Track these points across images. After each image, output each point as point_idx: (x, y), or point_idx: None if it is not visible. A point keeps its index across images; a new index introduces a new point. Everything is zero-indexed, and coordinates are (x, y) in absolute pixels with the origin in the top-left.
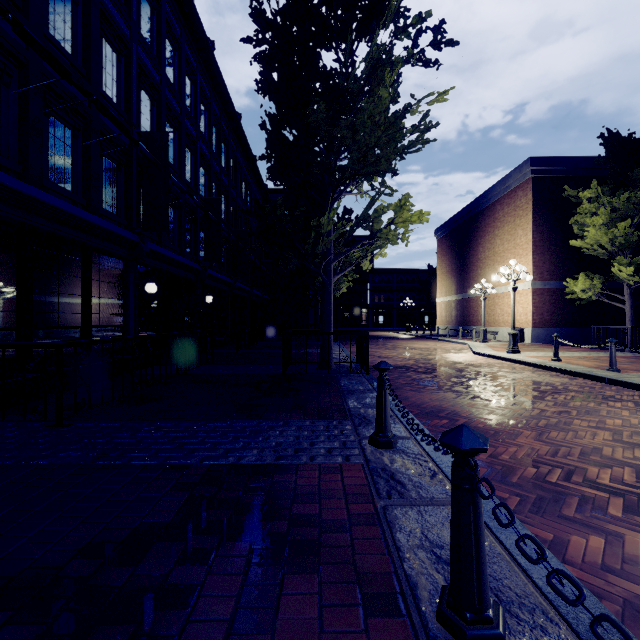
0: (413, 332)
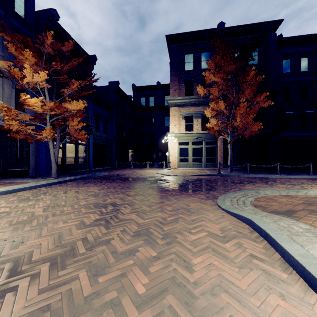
0: None
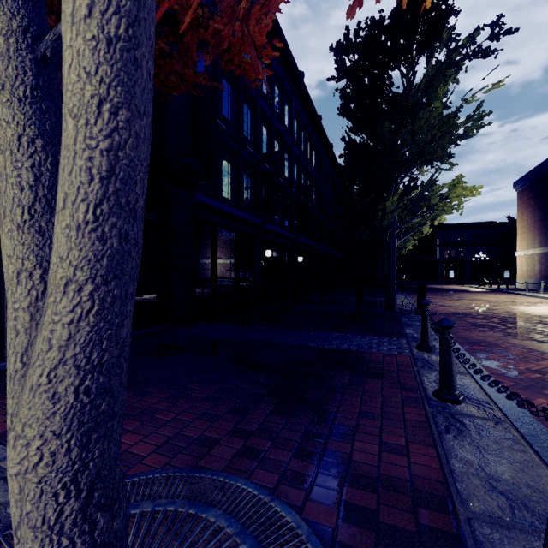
0: (487, 286)
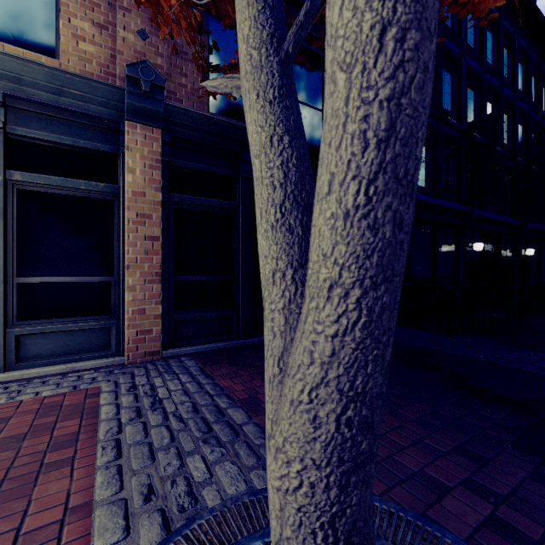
0: None
